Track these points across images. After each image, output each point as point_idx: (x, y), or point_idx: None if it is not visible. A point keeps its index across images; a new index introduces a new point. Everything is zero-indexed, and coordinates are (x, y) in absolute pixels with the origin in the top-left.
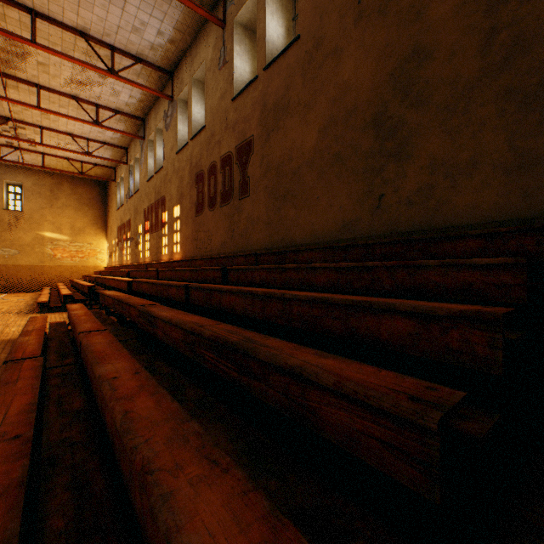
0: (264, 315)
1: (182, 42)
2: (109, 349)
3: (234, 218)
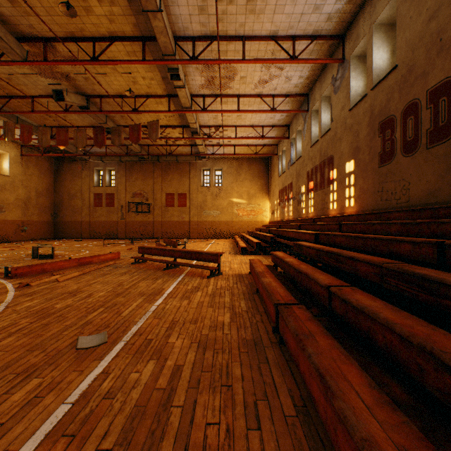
0: None
1: None
2: (412, 323)
3: None
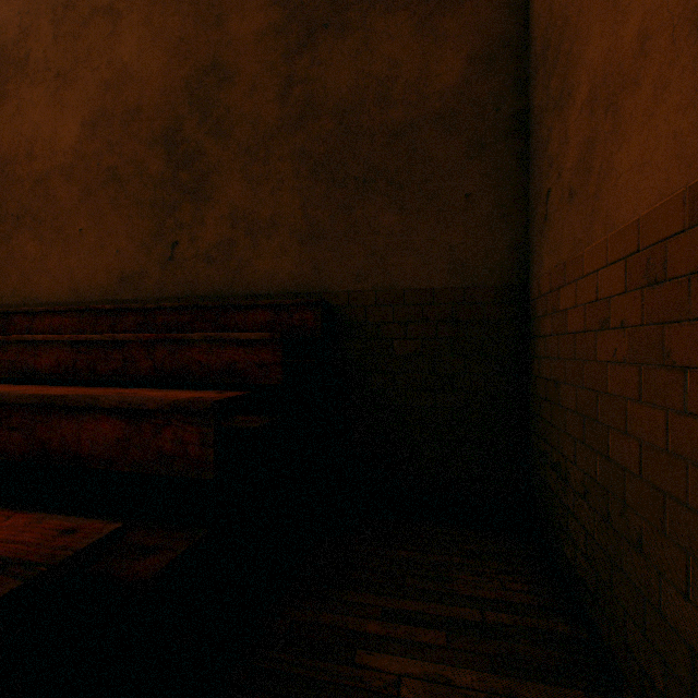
0: None
1: None
2: None
3: None
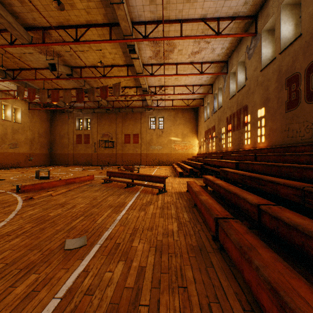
0: None
1: None
2: None
3: None
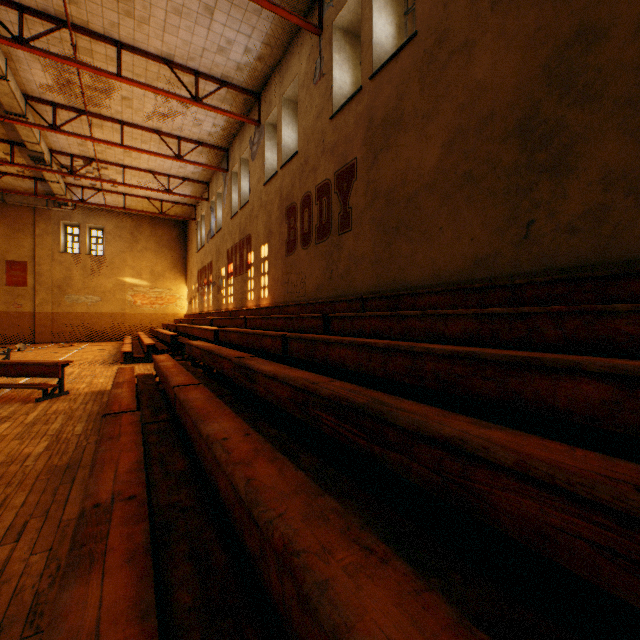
0: (385, 372)
1: (271, 58)
2: (209, 406)
3: (332, 257)
